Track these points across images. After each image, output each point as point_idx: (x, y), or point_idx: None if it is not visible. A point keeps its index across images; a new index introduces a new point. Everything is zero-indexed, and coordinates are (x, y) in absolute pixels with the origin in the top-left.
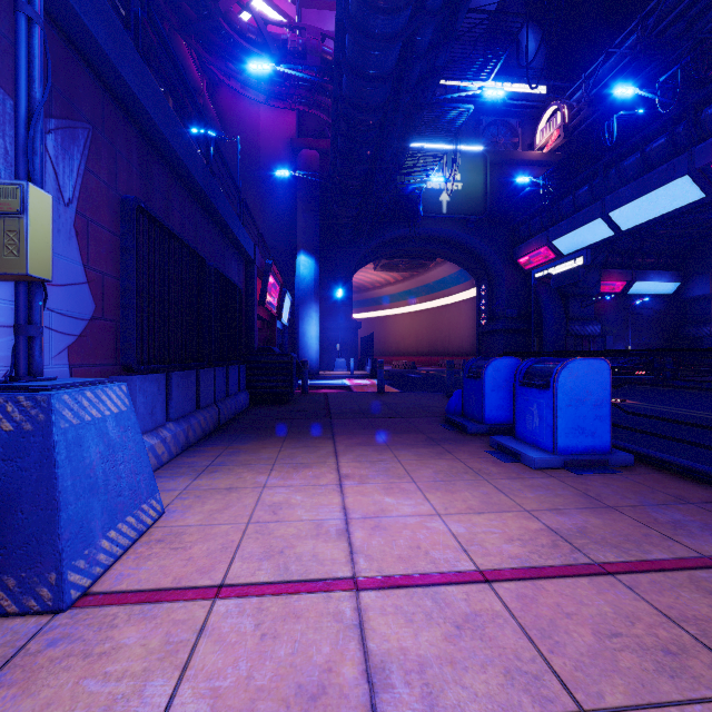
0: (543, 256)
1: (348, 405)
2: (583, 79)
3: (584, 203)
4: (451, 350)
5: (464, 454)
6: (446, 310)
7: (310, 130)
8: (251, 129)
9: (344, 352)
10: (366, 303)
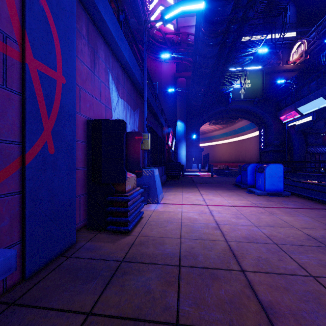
0: (292, 115)
1: (200, 180)
2: (315, 27)
3: (313, 89)
4: (246, 160)
5: (237, 192)
6: (244, 142)
7: (181, 68)
8: (158, 72)
9: (196, 161)
10: (205, 139)
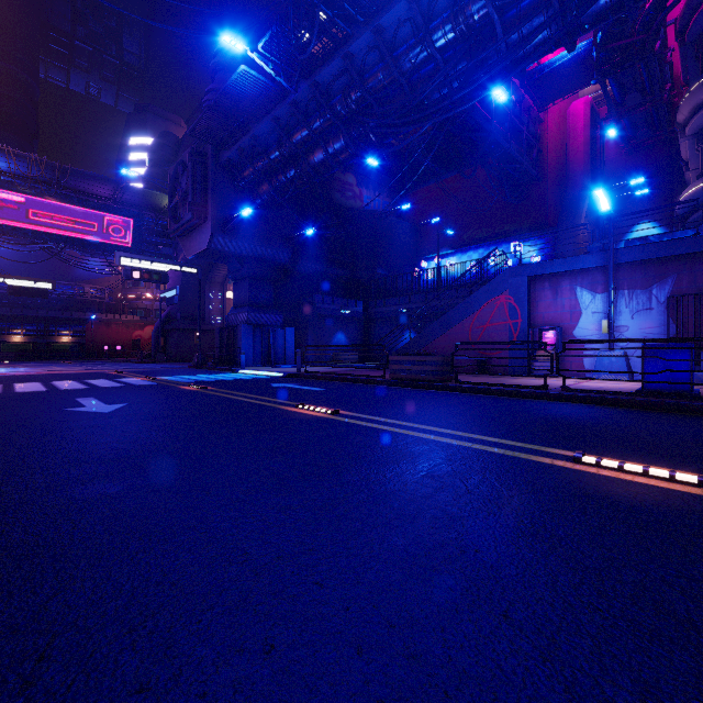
0: None
1: None
2: None
3: None
4: None
5: None
6: None
7: None
8: None
9: None
10: None
